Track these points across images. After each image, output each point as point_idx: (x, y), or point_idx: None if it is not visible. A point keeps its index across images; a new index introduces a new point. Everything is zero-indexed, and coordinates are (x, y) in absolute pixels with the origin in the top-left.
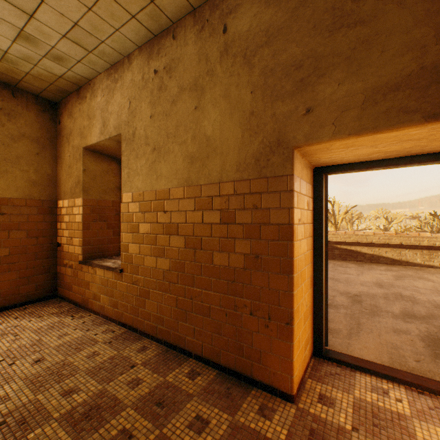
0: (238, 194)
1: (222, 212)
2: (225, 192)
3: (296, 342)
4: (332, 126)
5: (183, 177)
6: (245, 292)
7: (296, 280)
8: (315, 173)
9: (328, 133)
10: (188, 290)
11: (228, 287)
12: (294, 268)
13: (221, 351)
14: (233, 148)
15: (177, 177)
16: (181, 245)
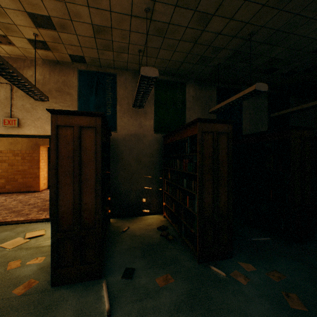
0: (27, 153)
1: (22, 157)
2: (23, 152)
3: (41, 181)
4: (47, 143)
5: (8, 147)
6: (29, 174)
7: (41, 170)
8: (48, 148)
9: (47, 144)
10: (10, 176)
11: (24, 173)
12: (40, 167)
13: (22, 188)
14: (25, 143)
15: (5, 147)
16: (7, 165)
